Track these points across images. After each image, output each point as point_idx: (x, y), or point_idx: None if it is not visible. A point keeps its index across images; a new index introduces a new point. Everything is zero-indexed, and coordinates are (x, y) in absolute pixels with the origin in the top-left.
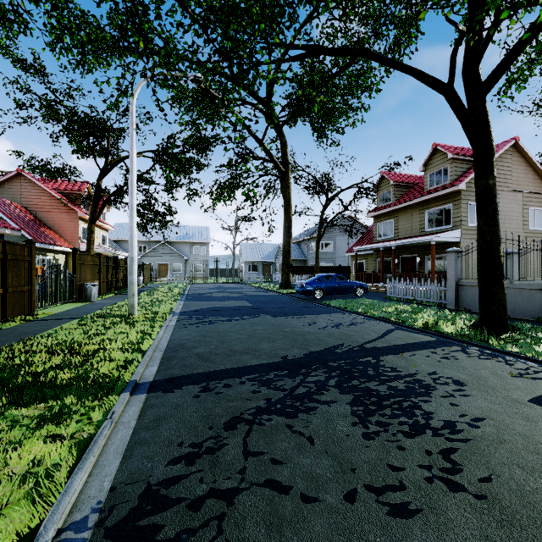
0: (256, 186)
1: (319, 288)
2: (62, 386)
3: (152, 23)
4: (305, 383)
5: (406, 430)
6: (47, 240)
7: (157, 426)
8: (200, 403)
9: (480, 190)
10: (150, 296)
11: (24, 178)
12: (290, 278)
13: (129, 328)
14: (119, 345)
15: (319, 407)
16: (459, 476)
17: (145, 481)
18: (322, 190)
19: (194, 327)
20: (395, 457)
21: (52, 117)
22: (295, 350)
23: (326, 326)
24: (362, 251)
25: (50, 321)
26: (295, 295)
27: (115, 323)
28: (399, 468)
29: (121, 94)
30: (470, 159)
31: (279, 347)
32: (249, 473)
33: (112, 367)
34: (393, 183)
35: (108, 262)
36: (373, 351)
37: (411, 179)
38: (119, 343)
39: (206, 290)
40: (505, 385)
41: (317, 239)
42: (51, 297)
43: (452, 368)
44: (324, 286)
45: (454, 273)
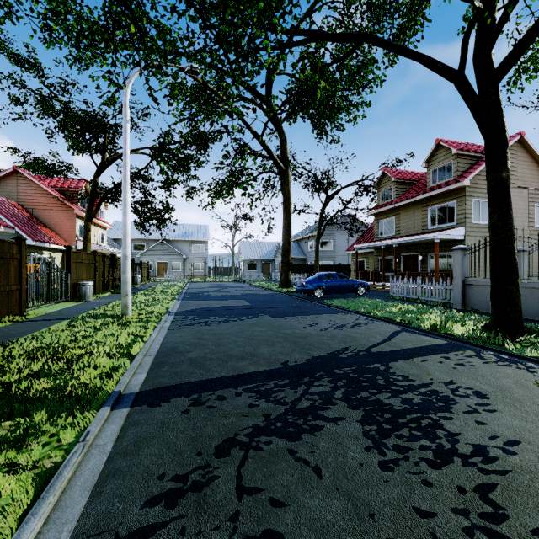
0: (254, 179)
1: (320, 287)
2: (34, 399)
3: (147, 13)
4: (308, 394)
5: (430, 458)
6: (43, 238)
7: (137, 451)
8: (189, 420)
9: (493, 184)
10: (147, 295)
11: (21, 175)
12: (289, 276)
13: (121, 329)
14: (107, 349)
15: (326, 426)
16: (505, 526)
17: (112, 532)
18: (322, 187)
19: (189, 328)
20: (421, 497)
21: (47, 112)
22: (296, 354)
23: (328, 327)
24: (362, 250)
25: (39, 322)
26: (295, 294)
27: (107, 324)
28: (428, 513)
29: (112, 83)
30: (474, 155)
31: (278, 351)
32: (243, 521)
33: (95, 375)
34: (394, 180)
35: (105, 260)
36: (380, 356)
37: (412, 176)
38: (107, 347)
39: (204, 288)
40: (533, 398)
41: (316, 237)
42: (42, 297)
43: (470, 377)
44: (325, 285)
45: (460, 271)
